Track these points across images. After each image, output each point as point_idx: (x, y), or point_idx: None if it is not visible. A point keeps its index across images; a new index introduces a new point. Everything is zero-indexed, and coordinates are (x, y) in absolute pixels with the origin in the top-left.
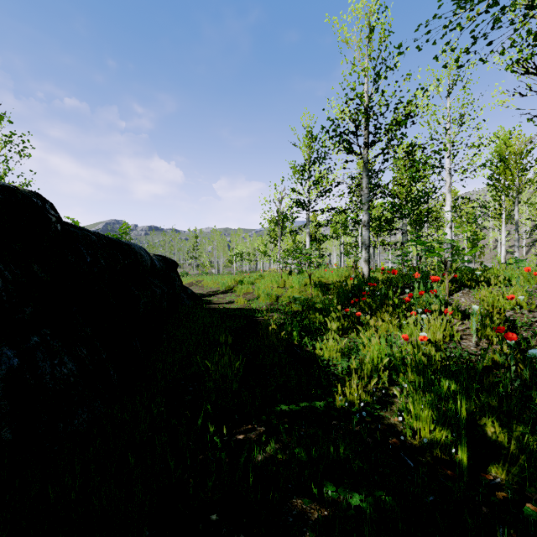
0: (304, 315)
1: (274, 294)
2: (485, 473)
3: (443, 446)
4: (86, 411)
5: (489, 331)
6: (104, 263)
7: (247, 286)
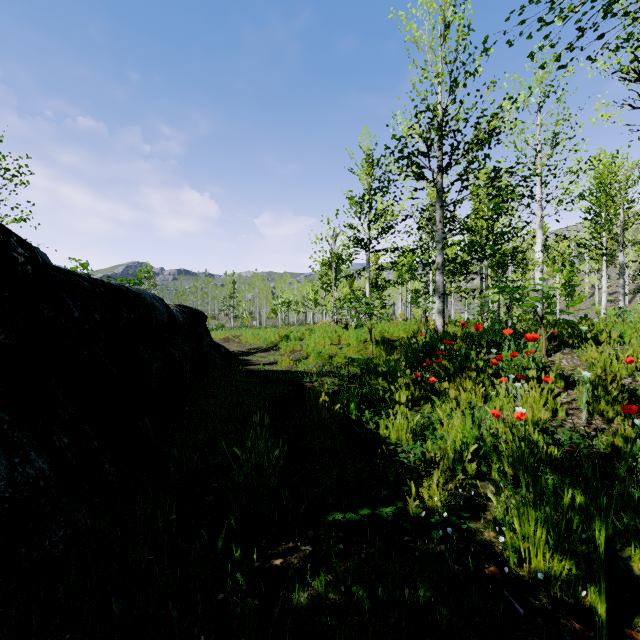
0: (364, 379)
1: (327, 352)
2: (630, 628)
3: (565, 583)
4: (64, 526)
5: (604, 405)
6: (99, 319)
7: (293, 343)
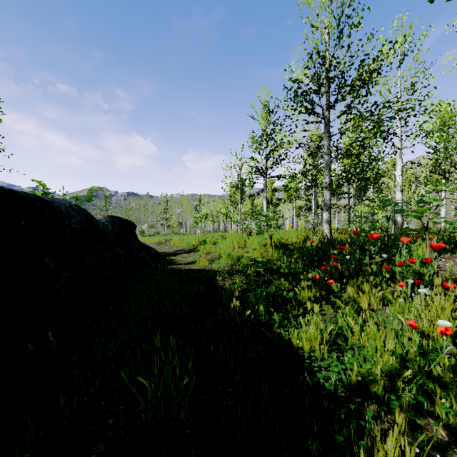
0: (267, 278)
1: (235, 254)
2: None
3: None
4: None
5: None
6: None
7: (209, 246)
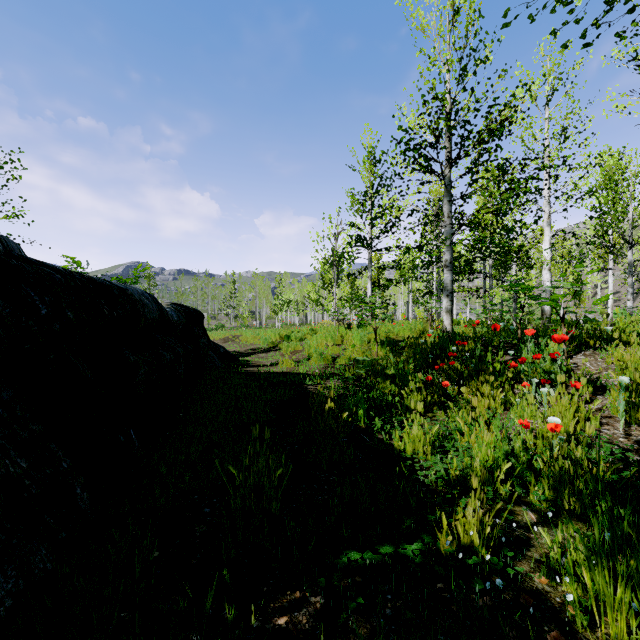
0: (370, 382)
1: (330, 353)
2: None
3: None
4: (14, 575)
5: None
6: (73, 317)
7: (294, 343)
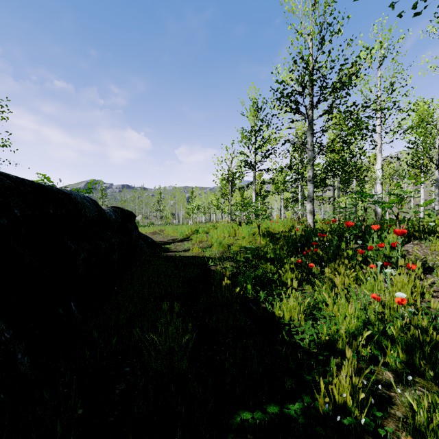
0: (255, 263)
1: (226, 242)
2: None
3: None
4: None
5: None
6: (19, 214)
7: (201, 235)
